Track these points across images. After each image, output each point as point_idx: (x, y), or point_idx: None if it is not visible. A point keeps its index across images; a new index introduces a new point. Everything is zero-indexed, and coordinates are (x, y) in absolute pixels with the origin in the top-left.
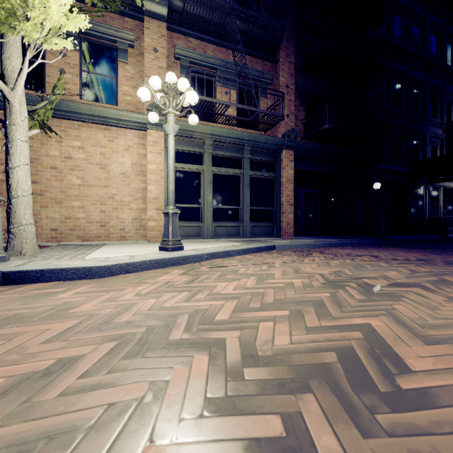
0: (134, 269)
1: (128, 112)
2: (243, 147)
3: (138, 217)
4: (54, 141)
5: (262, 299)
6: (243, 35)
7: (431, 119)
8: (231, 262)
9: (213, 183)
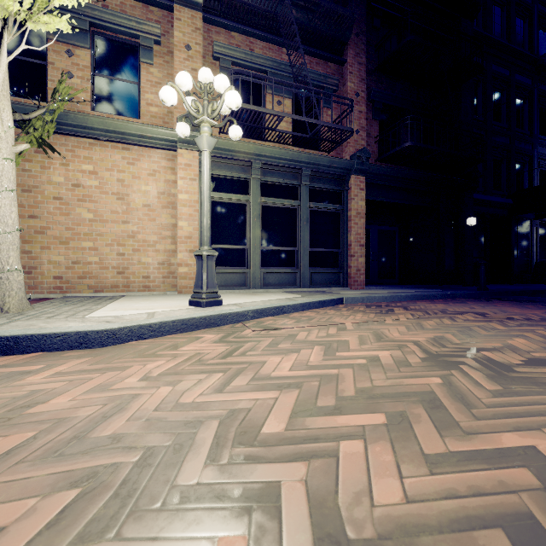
0: (150, 333)
1: (153, 127)
2: (301, 172)
3: (166, 261)
4: (58, 164)
5: (336, 387)
6: (301, 28)
7: (539, 136)
8: (285, 323)
9: (262, 218)
